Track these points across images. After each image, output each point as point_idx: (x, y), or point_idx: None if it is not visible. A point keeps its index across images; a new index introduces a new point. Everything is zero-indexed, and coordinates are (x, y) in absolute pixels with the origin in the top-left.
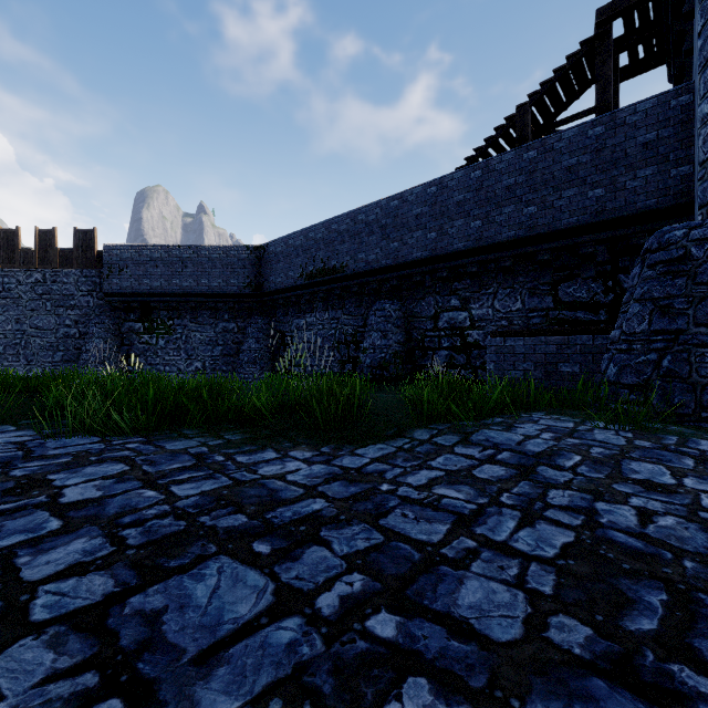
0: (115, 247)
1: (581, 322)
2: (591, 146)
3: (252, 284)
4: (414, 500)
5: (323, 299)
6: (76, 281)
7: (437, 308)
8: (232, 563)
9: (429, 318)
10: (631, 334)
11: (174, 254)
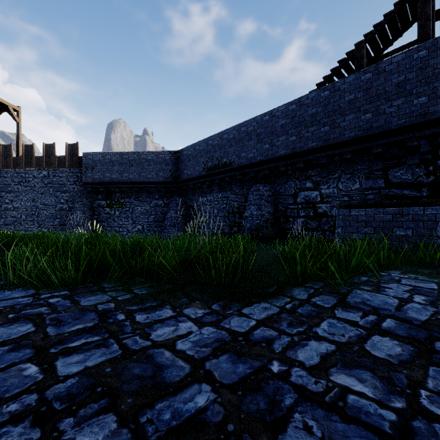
0: (89, 154)
1: (407, 197)
2: (416, 66)
3: (173, 176)
4: (313, 395)
5: (218, 184)
6: (67, 175)
7: (296, 188)
8: None
9: (290, 195)
10: None
11: (124, 158)
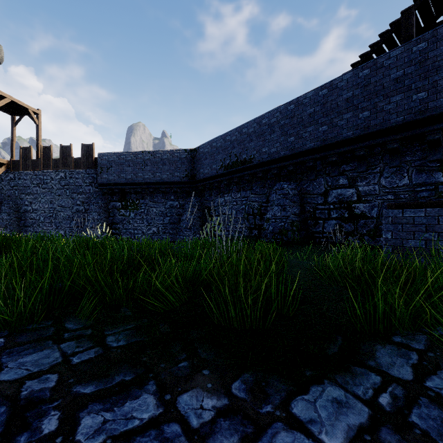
0: (104, 154)
1: None
2: None
3: (189, 175)
4: None
5: (236, 183)
6: (83, 177)
7: (327, 186)
8: None
9: (320, 194)
10: None
11: (139, 157)
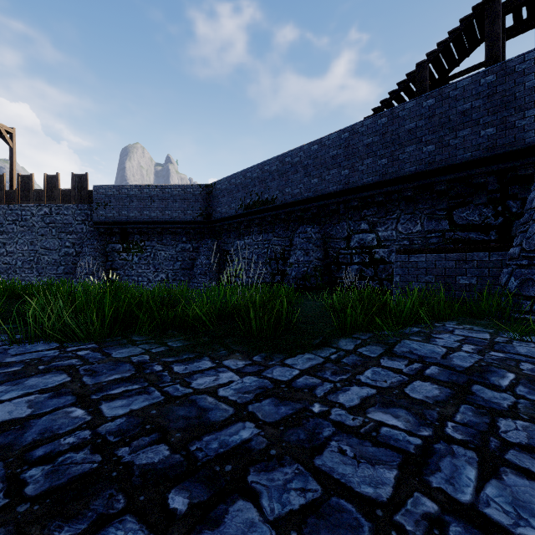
0: (102, 187)
1: (473, 241)
2: (483, 92)
3: (204, 214)
4: (349, 428)
5: (258, 225)
6: (74, 213)
7: (349, 230)
8: (138, 531)
9: (343, 239)
10: (531, 251)
11: (145, 192)
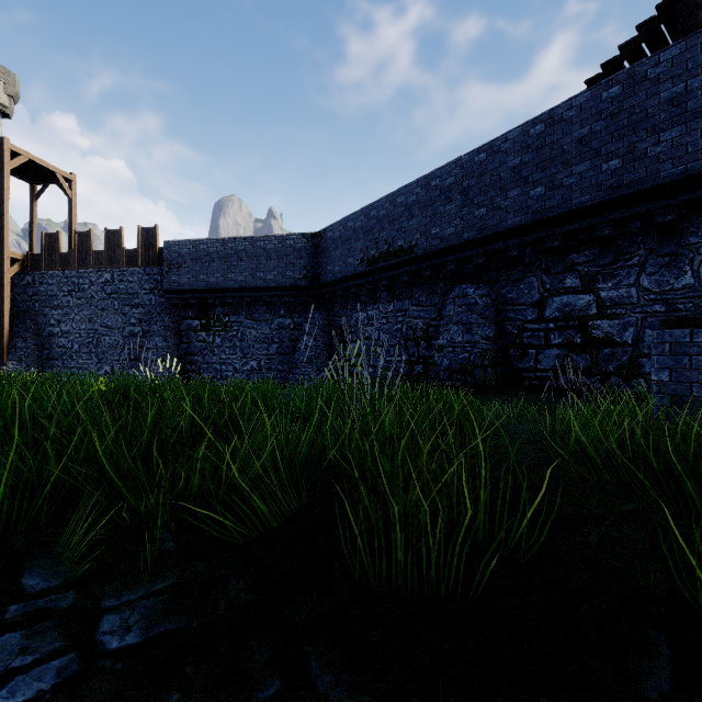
0: (174, 243)
1: None
2: None
3: (309, 276)
4: None
5: (387, 287)
6: (140, 279)
7: (543, 291)
8: None
9: (531, 305)
10: None
11: (229, 247)
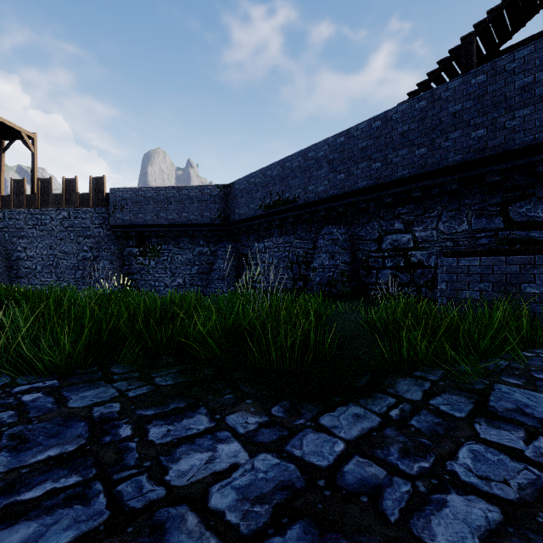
0: (118, 189)
1: (535, 241)
2: None
3: (221, 216)
4: None
5: (278, 226)
6: (91, 217)
7: (381, 231)
8: None
9: (373, 240)
10: None
11: (161, 194)
